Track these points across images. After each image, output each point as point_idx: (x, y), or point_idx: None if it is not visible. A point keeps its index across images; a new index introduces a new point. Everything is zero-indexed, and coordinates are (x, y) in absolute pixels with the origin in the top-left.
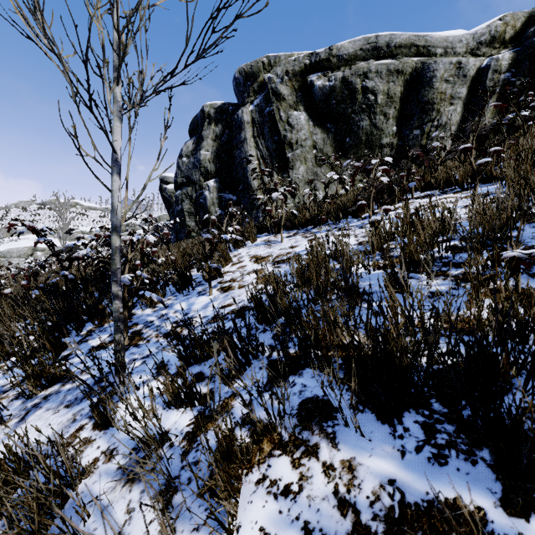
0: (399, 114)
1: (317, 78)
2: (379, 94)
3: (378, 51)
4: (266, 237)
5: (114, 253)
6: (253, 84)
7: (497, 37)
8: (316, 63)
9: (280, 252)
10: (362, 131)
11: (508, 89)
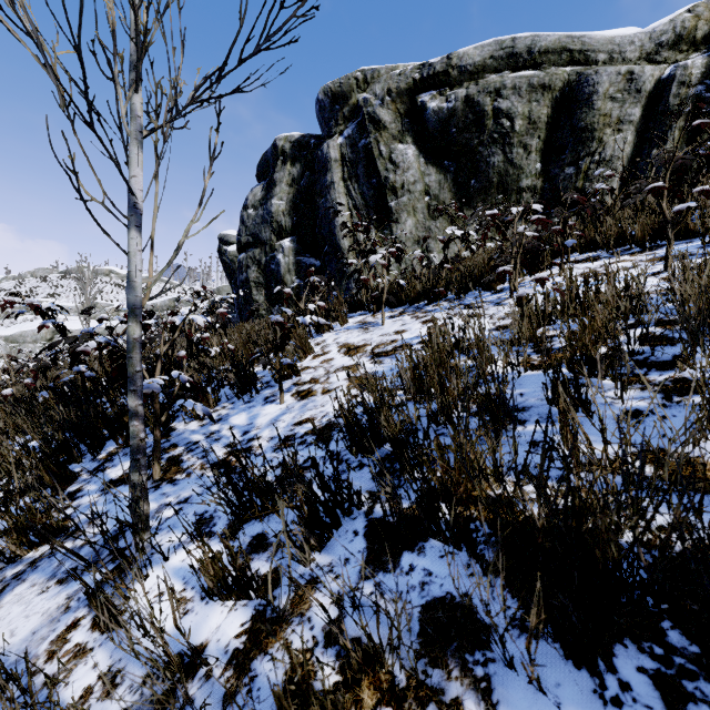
0: (545, 146)
1: (430, 99)
2: (518, 119)
3: (515, 59)
4: (361, 317)
5: (132, 349)
6: (343, 109)
7: (685, 35)
8: (429, 78)
9: (381, 340)
10: (493, 170)
11: (701, 109)
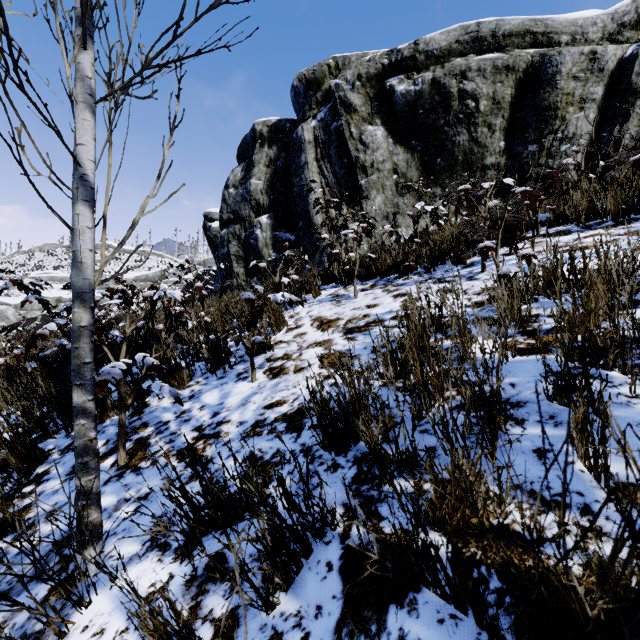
0: (509, 125)
1: (398, 82)
2: (482, 99)
3: (480, 43)
4: (333, 290)
5: (79, 338)
6: (316, 94)
7: None
8: (397, 63)
9: (353, 314)
10: (458, 149)
11: None
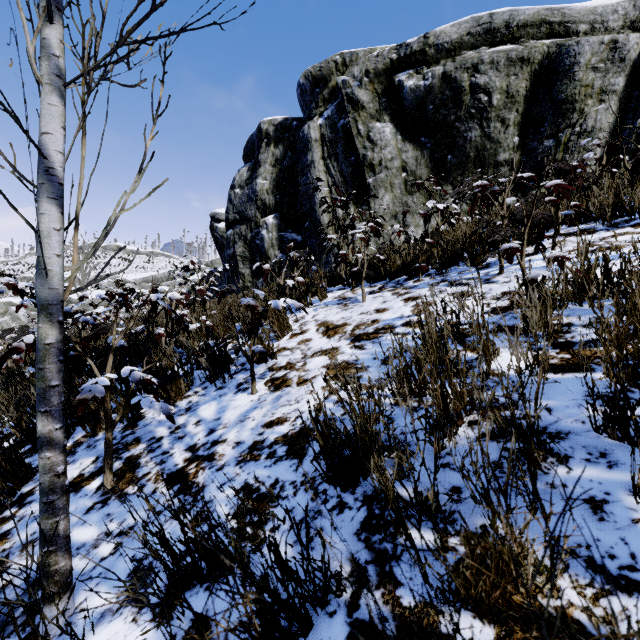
0: (523, 120)
1: (407, 78)
2: (495, 93)
3: (493, 34)
4: (340, 292)
5: (44, 357)
6: (323, 91)
7: None
8: (406, 58)
9: (361, 319)
10: (470, 145)
11: None
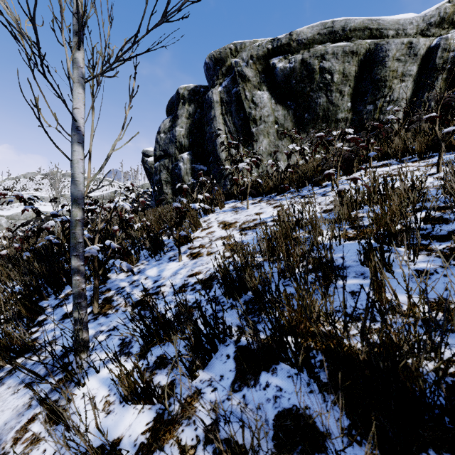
0: (354, 92)
1: (278, 61)
2: (335, 74)
3: (334, 35)
4: (233, 204)
5: (75, 226)
6: (222, 68)
7: (446, 18)
8: (277, 48)
9: (246, 219)
10: (319, 107)
11: None
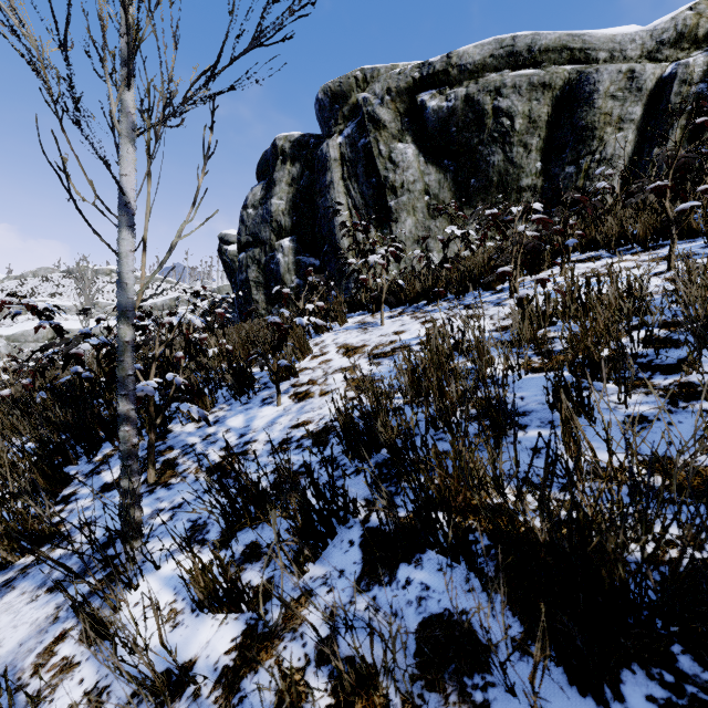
0: (546, 145)
1: (430, 98)
2: (518, 118)
3: (515, 58)
4: (360, 318)
5: (123, 352)
6: (343, 108)
7: (686, 33)
8: (429, 77)
9: (380, 341)
10: (493, 169)
11: (702, 107)
